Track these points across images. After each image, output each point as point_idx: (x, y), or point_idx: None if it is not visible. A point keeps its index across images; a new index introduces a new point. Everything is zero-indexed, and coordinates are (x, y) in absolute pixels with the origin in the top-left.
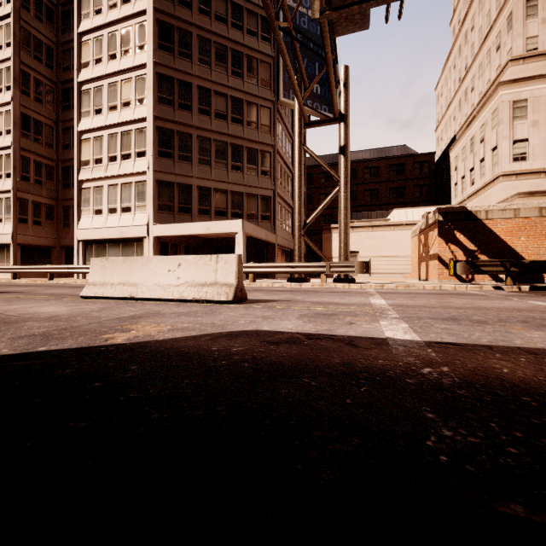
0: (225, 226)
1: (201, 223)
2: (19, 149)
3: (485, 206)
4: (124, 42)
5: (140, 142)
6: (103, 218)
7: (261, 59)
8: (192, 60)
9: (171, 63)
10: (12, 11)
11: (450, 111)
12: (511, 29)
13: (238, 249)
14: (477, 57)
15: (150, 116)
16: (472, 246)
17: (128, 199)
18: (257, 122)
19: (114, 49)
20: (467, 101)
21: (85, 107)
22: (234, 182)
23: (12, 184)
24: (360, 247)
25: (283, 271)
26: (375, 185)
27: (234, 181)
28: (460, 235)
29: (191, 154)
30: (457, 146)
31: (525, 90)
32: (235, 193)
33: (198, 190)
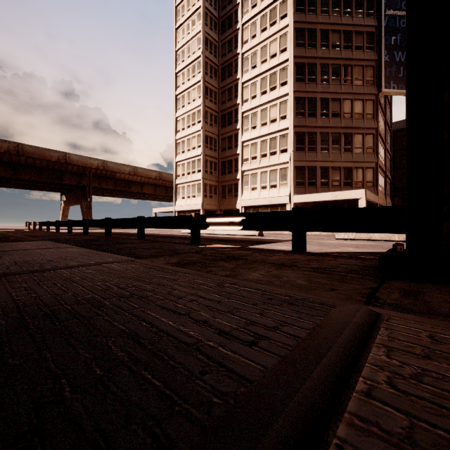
0: (350, 194)
1: (330, 192)
2: (204, 155)
3: None
4: (271, 82)
5: (283, 143)
6: (257, 193)
7: (366, 64)
8: (316, 82)
9: (304, 88)
10: (202, 78)
11: None
12: None
13: None
14: None
15: (291, 126)
16: None
17: (274, 180)
18: (362, 113)
19: (265, 87)
20: None
21: (245, 126)
22: (345, 160)
23: (202, 176)
24: None
25: None
26: None
27: (345, 160)
28: None
29: (316, 146)
30: None
31: None
32: (346, 168)
33: (320, 170)
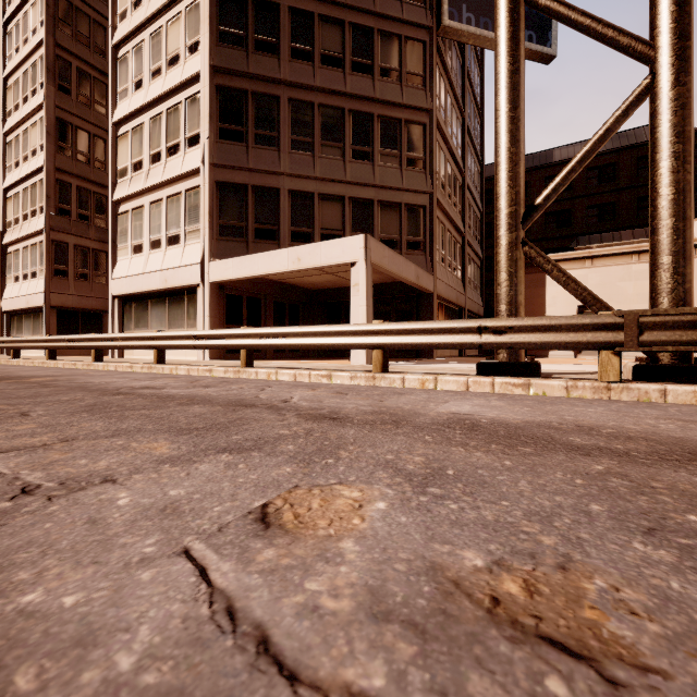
0: (331, 251)
1: (287, 249)
2: (54, 170)
3: None
4: None
5: (192, 119)
6: (143, 259)
7: None
8: None
9: None
10: None
11: None
12: None
13: (356, 298)
14: None
15: (205, 67)
16: None
17: (175, 221)
18: (399, 69)
19: None
20: None
21: (122, 83)
22: (356, 180)
23: (44, 221)
24: (609, 297)
25: (468, 343)
26: (609, 196)
27: (356, 179)
28: None
29: (278, 133)
30: None
31: None
32: (359, 201)
33: (290, 198)
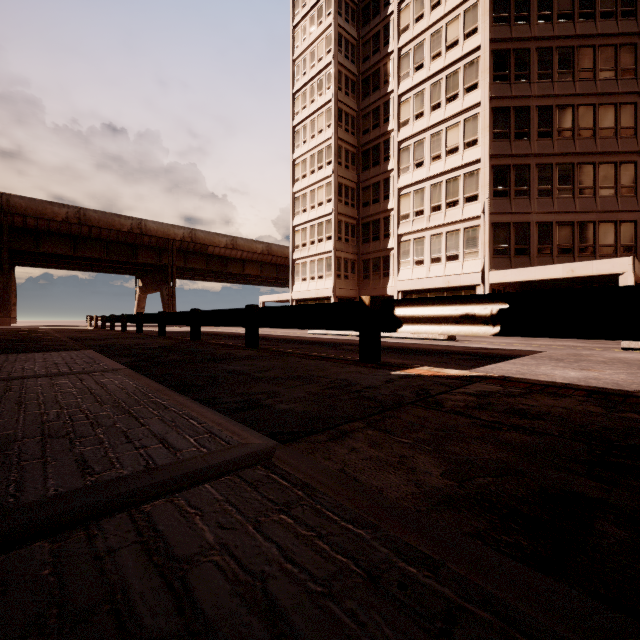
0: (601, 266)
1: (561, 265)
2: (337, 214)
3: None
4: (449, 88)
5: (470, 186)
6: (425, 269)
7: (621, 43)
8: (529, 79)
9: (507, 92)
10: (333, 96)
11: None
12: None
13: None
14: None
15: (485, 156)
16: None
17: (454, 247)
18: (614, 127)
19: (438, 98)
20: None
21: (404, 163)
22: (582, 210)
23: (333, 245)
24: None
25: None
26: None
27: (582, 209)
28: None
29: (529, 188)
30: None
31: None
32: (584, 223)
33: (536, 227)
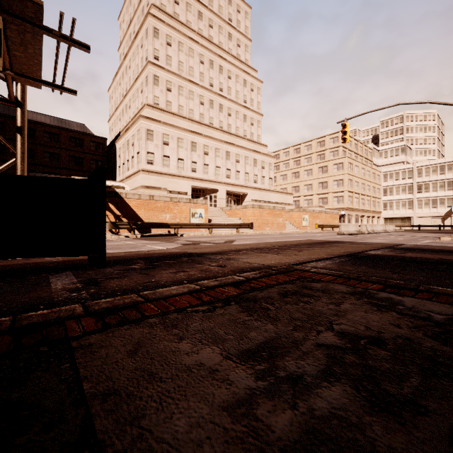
0: None
1: None
2: None
3: (126, 191)
4: None
5: None
6: None
7: None
8: None
9: None
10: None
11: (117, 113)
12: (147, 85)
13: None
14: (132, 88)
15: None
16: (118, 212)
17: None
18: None
19: None
20: (127, 113)
21: None
22: None
23: None
24: None
25: None
26: (56, 150)
27: None
28: (112, 206)
29: None
30: (120, 141)
31: (153, 125)
32: None
33: None
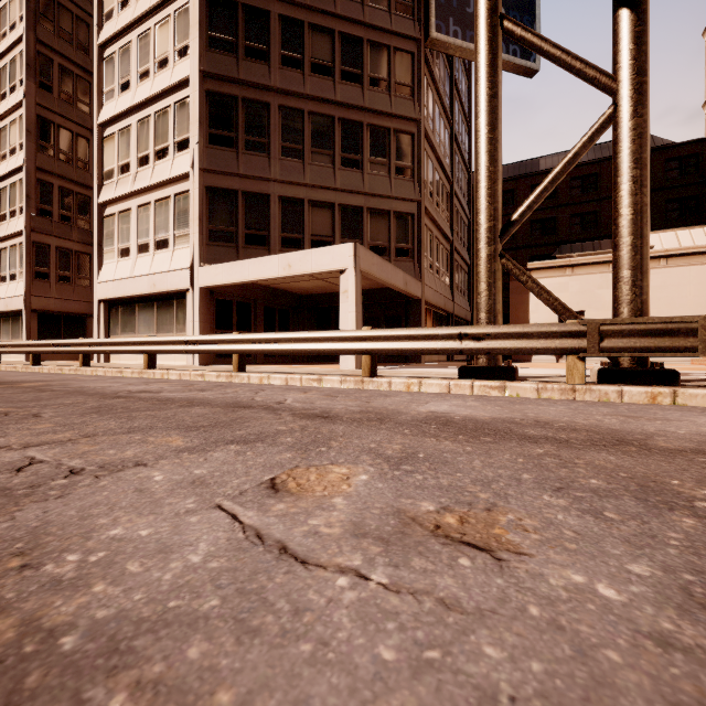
0: (321, 259)
1: (277, 256)
2: (35, 170)
3: None
4: None
5: (181, 123)
6: (131, 262)
7: None
8: None
9: None
10: None
11: None
12: None
13: (346, 304)
14: None
15: (195, 72)
16: None
17: (164, 225)
18: (388, 79)
19: None
20: None
21: (108, 83)
22: (345, 187)
23: (24, 222)
24: (588, 304)
25: (450, 349)
26: (591, 205)
27: (345, 186)
28: None
29: (268, 140)
30: None
31: None
32: (349, 208)
33: (280, 204)
